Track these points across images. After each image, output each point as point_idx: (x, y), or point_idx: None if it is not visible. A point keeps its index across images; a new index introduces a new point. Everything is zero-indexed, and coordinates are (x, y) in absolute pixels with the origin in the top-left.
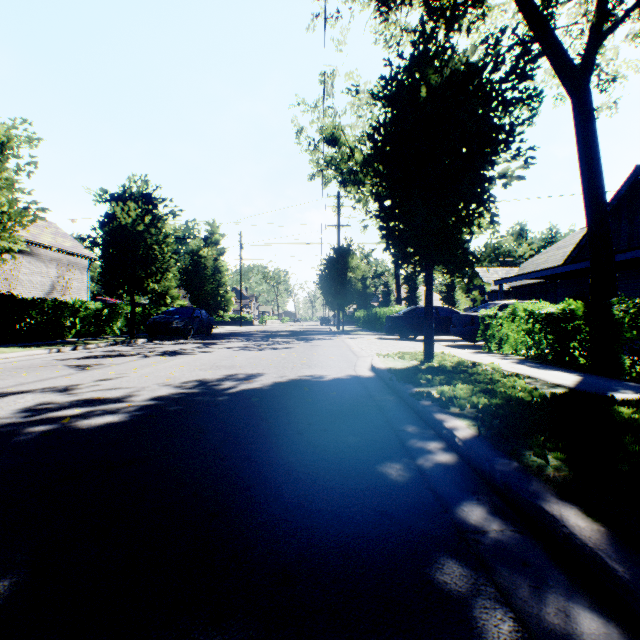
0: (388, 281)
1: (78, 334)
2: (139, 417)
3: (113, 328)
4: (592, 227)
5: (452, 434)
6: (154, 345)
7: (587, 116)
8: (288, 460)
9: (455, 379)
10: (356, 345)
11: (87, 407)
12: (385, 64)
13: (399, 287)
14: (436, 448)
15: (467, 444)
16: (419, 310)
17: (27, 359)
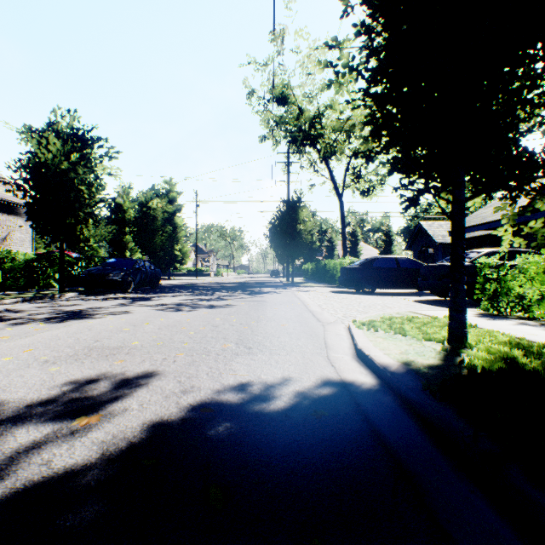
0: (332, 237)
1: (6, 287)
2: None
3: (50, 280)
4: None
5: None
6: (74, 301)
7: None
8: None
9: None
10: (312, 301)
11: None
12: None
13: (345, 241)
14: None
15: None
16: (378, 261)
17: None
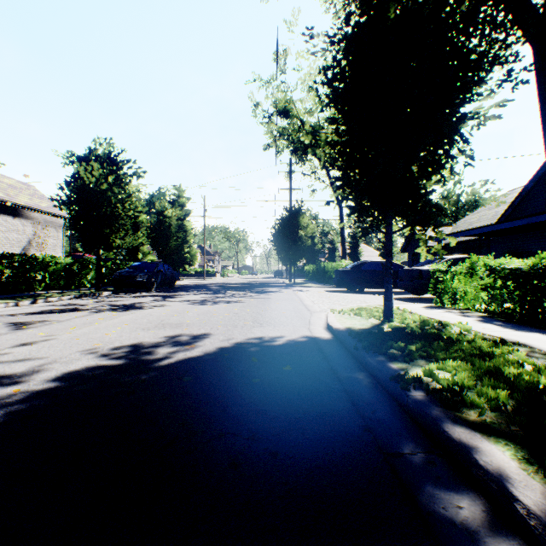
0: (333, 239)
1: (49, 287)
2: (8, 419)
3: (83, 281)
4: None
5: (504, 489)
6: (115, 298)
7: None
8: None
9: (437, 350)
10: (308, 298)
11: None
12: None
13: (344, 244)
14: (477, 517)
15: None
16: (366, 264)
17: None
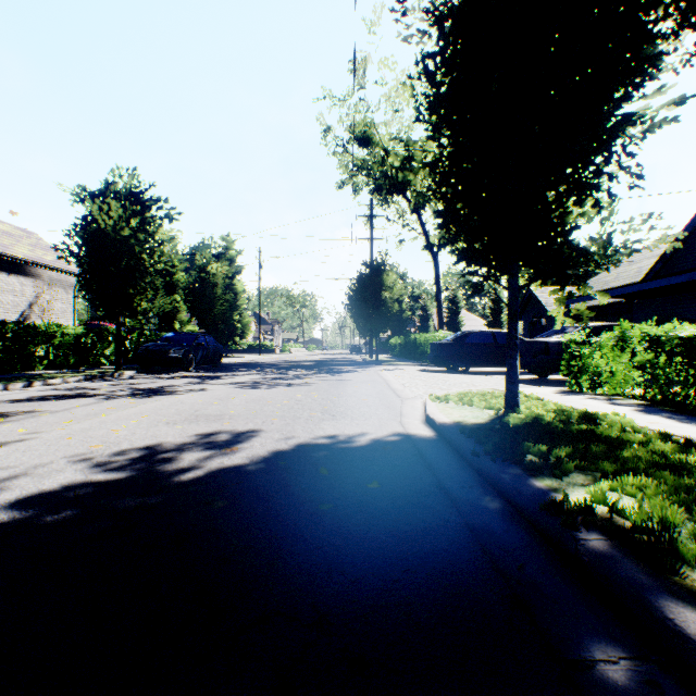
0: (426, 304)
1: (54, 365)
2: None
3: (99, 358)
4: None
5: None
6: (139, 380)
7: None
8: None
9: (601, 458)
10: (396, 380)
11: None
12: None
13: (441, 310)
14: None
15: None
16: (472, 336)
17: None
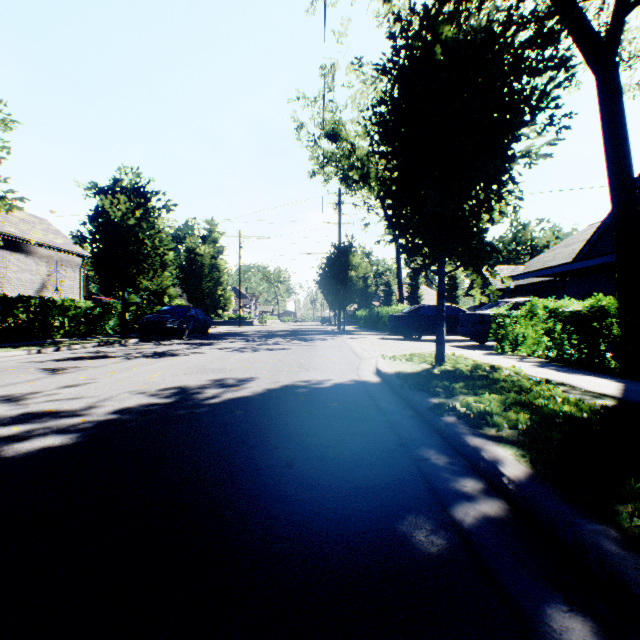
0: (389, 280)
1: (68, 334)
2: (88, 438)
3: (105, 328)
4: (619, 216)
5: (497, 470)
6: (144, 345)
7: (614, 93)
8: (269, 513)
9: (478, 387)
10: (358, 346)
11: (30, 424)
12: (394, 21)
13: (401, 286)
14: (475, 490)
15: (525, 490)
16: (424, 309)
17: (0, 361)
